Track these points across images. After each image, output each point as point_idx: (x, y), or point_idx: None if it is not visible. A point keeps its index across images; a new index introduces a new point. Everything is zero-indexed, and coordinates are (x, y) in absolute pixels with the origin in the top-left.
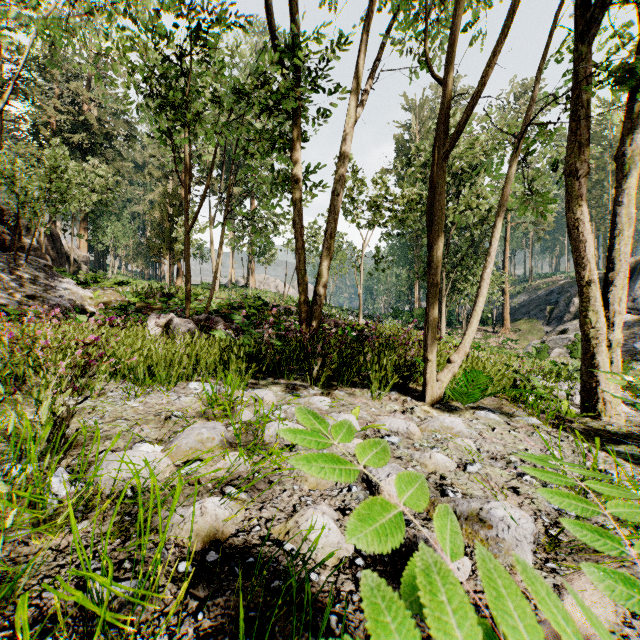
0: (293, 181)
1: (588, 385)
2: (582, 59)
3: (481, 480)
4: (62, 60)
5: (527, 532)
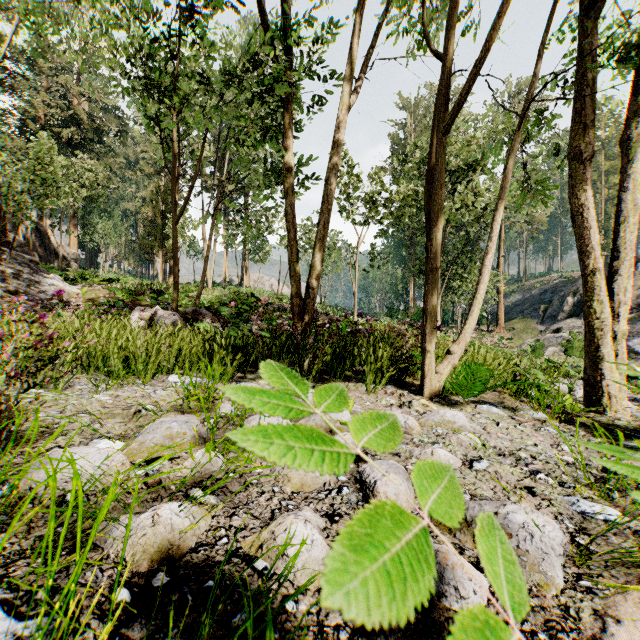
0: (285, 169)
1: (592, 379)
2: (587, 35)
3: (490, 479)
4: (51, 53)
5: (555, 542)
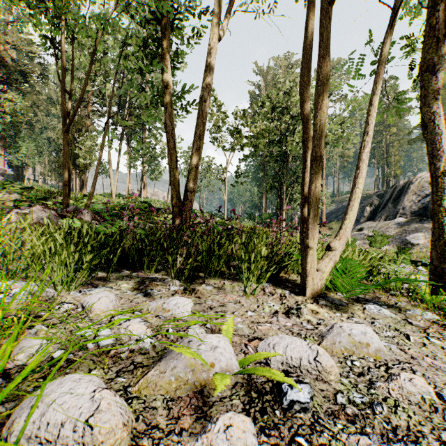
0: (166, 86)
1: (440, 270)
2: None
3: None
4: None
5: None
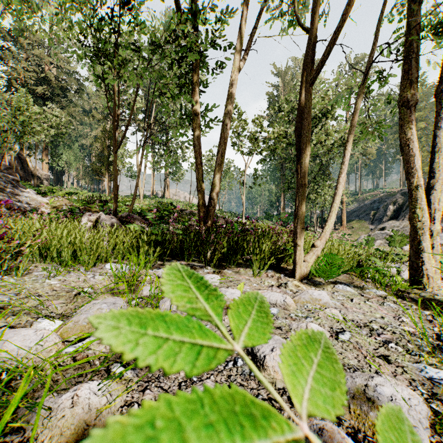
0: (194, 114)
1: (415, 264)
2: (412, 16)
3: (353, 348)
4: (29, 33)
5: (421, 415)
